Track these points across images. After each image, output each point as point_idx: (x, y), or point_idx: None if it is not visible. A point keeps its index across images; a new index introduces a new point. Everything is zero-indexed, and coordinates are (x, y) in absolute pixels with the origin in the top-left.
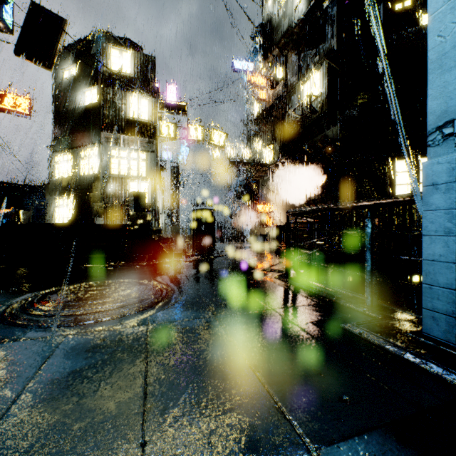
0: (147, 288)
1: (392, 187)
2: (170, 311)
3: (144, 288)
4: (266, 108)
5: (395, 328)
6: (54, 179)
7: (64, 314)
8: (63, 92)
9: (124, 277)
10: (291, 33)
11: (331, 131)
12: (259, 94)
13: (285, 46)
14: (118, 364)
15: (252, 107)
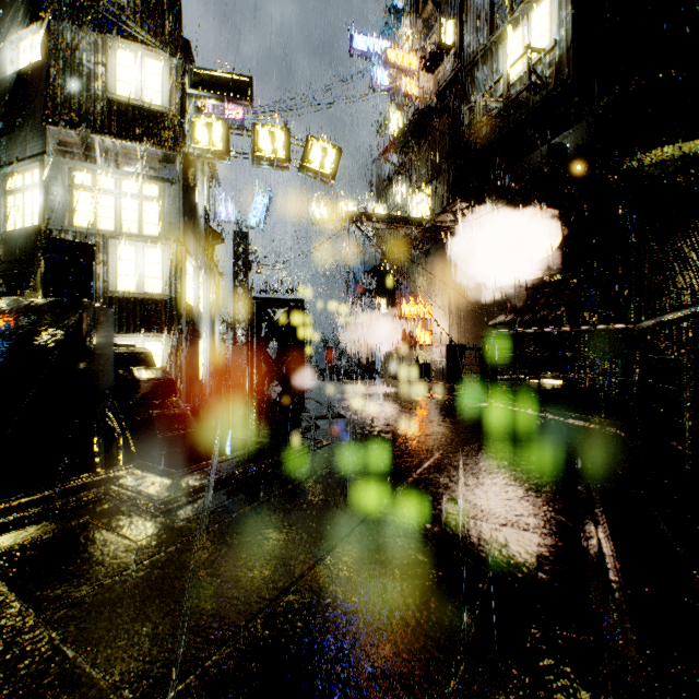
0: None
1: None
2: None
3: None
4: (420, 109)
5: None
6: None
7: None
8: None
9: None
10: None
11: (575, 132)
12: (404, 85)
13: None
14: None
15: (387, 126)
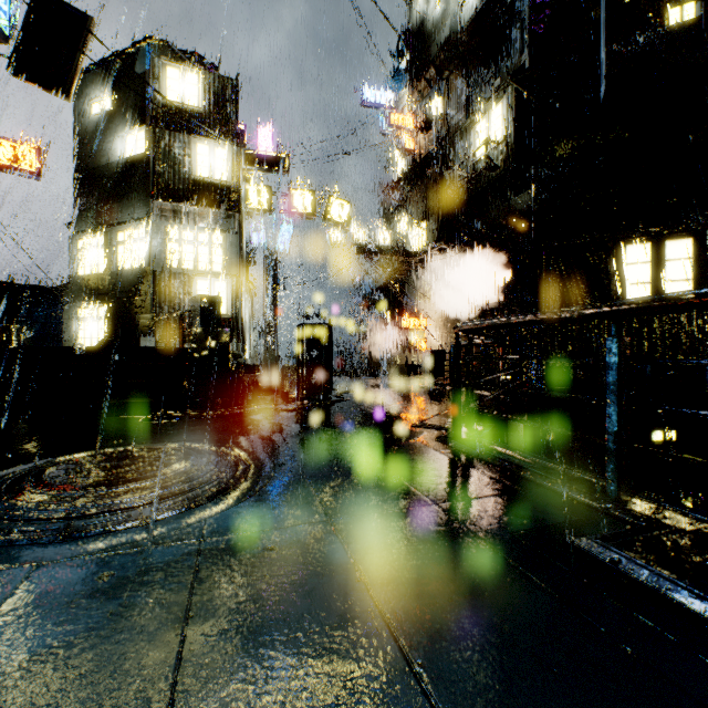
0: (210, 462)
1: (621, 288)
2: (247, 509)
3: (205, 461)
4: (416, 164)
5: (678, 551)
6: (77, 277)
7: (46, 517)
8: (90, 138)
9: (176, 439)
10: (456, 43)
11: (520, 199)
12: (404, 141)
13: (445, 64)
14: (123, 641)
15: (393, 163)
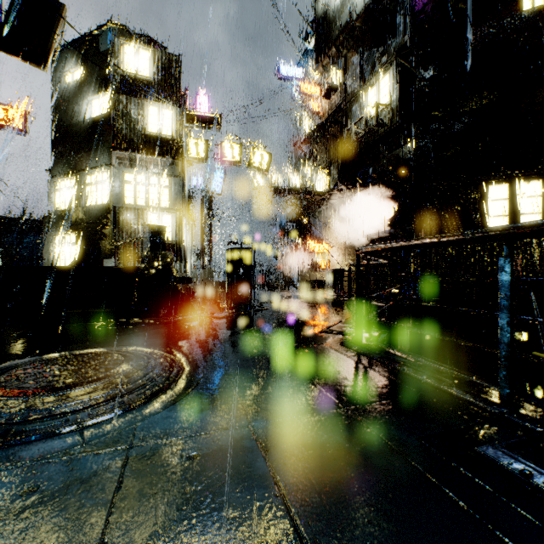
0: (147, 366)
1: (484, 220)
2: (176, 412)
3: (143, 365)
4: (320, 123)
5: None
6: (54, 211)
7: None
8: (64, 102)
9: (123, 343)
10: (352, 28)
11: (403, 149)
12: (311, 105)
13: (344, 45)
14: None
15: (302, 123)
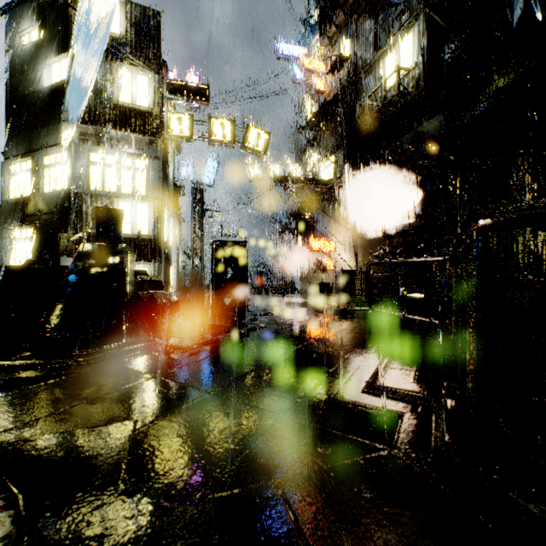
0: None
1: None
2: None
3: None
4: (326, 102)
5: None
6: (7, 200)
7: None
8: (20, 68)
9: None
10: None
11: (430, 124)
12: (315, 83)
13: (354, 9)
14: None
15: (304, 109)
